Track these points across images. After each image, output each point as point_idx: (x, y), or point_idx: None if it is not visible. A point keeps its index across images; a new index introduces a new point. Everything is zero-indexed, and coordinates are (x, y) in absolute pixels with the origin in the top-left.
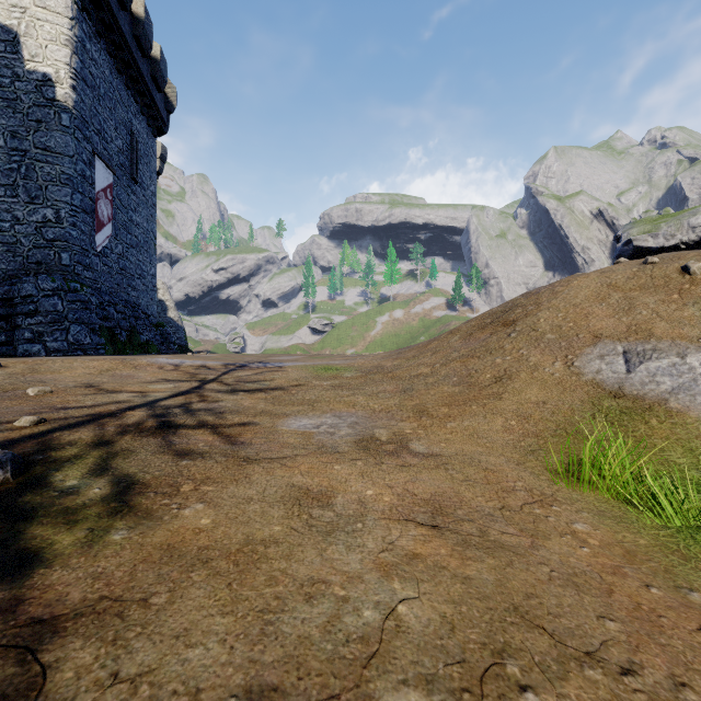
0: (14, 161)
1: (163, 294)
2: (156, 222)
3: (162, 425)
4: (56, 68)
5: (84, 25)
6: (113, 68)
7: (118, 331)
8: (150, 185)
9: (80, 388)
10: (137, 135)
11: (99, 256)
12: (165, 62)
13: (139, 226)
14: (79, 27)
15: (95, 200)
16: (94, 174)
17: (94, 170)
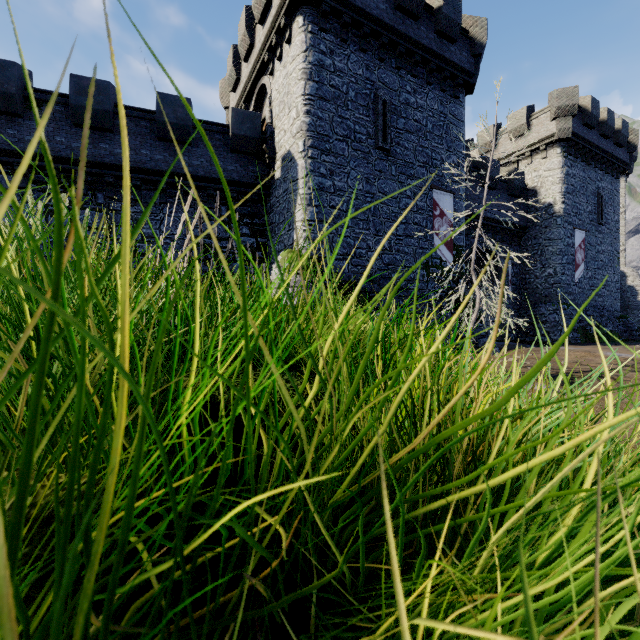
0: (535, 250)
1: (632, 280)
2: (618, 241)
3: (599, 376)
4: (554, 197)
5: (568, 163)
6: (584, 166)
7: (588, 327)
8: (613, 217)
9: (574, 363)
10: (602, 193)
11: (576, 285)
12: (626, 124)
13: (604, 252)
14: (565, 168)
15: (574, 254)
16: (573, 239)
17: (573, 237)
